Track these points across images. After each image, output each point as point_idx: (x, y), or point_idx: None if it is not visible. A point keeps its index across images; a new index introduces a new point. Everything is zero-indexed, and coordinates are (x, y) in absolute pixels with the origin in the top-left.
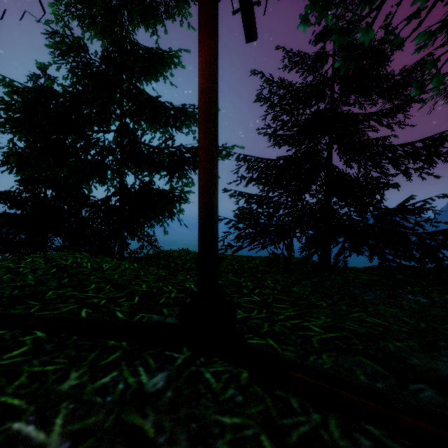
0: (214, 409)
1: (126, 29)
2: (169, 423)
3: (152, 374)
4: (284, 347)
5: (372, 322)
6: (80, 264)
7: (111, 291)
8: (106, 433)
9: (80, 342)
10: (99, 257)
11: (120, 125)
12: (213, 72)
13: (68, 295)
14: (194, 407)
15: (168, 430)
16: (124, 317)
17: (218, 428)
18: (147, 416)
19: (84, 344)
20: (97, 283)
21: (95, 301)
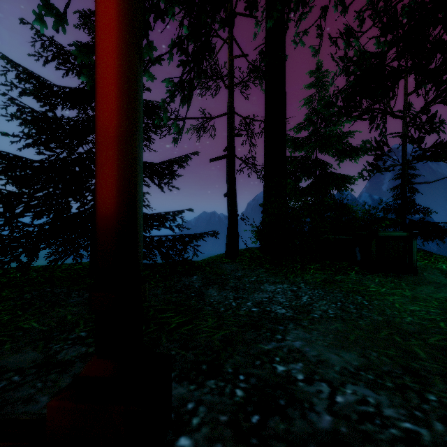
0: None
1: None
2: None
3: None
4: None
5: (25, 328)
6: None
7: None
8: None
9: None
10: None
11: None
12: None
13: None
14: None
15: None
16: None
17: None
18: None
19: None
20: None
21: None
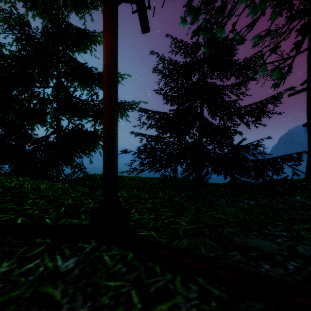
0: (105, 278)
1: (61, 13)
2: (72, 290)
3: (66, 259)
4: (160, 236)
5: (218, 217)
6: (22, 186)
7: (44, 204)
8: (25, 301)
9: (14, 241)
10: (38, 180)
11: (57, 83)
12: (113, 53)
13: (8, 208)
14: (92, 278)
15: (71, 294)
16: (51, 222)
17: (105, 289)
18: (57, 287)
19: (16, 242)
20: (34, 199)
21: (30, 212)
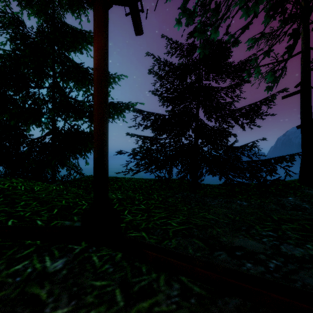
0: (92, 278)
1: (57, 12)
2: (59, 290)
3: (55, 260)
4: (151, 237)
5: (209, 218)
6: (15, 187)
7: (36, 206)
8: (11, 301)
9: (3, 243)
10: (32, 182)
11: (52, 83)
12: (104, 56)
13: None
14: (79, 278)
15: (56, 293)
16: (43, 224)
17: (90, 288)
18: (44, 287)
19: (6, 244)
20: (26, 201)
21: (21, 214)
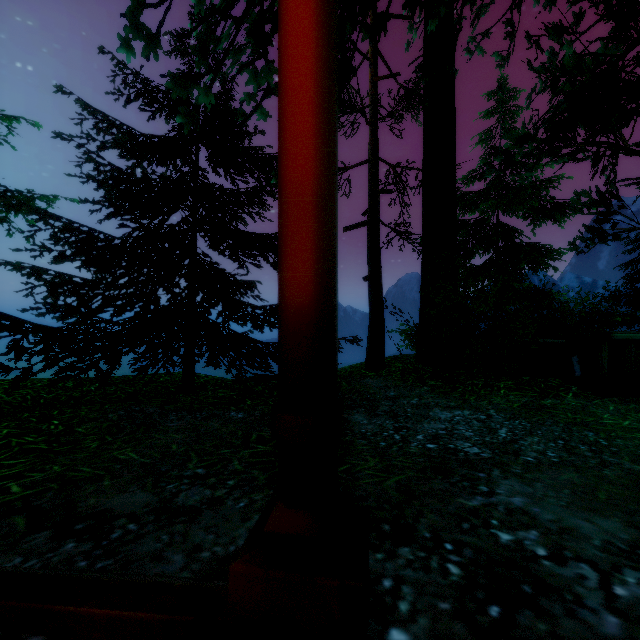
0: None
1: None
2: None
3: None
4: None
5: (122, 459)
6: None
7: None
8: None
9: None
10: None
11: None
12: None
13: None
14: None
15: None
16: None
17: None
18: None
19: None
20: None
21: None
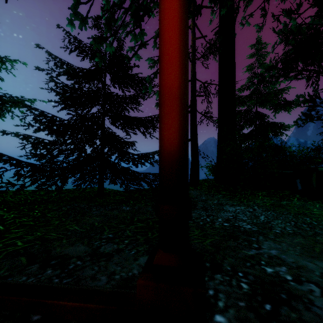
0: None
1: None
2: None
3: None
4: None
5: (71, 229)
6: None
7: None
8: None
9: None
10: None
11: None
12: None
13: None
14: None
15: None
16: None
17: None
18: None
19: None
20: None
21: None
